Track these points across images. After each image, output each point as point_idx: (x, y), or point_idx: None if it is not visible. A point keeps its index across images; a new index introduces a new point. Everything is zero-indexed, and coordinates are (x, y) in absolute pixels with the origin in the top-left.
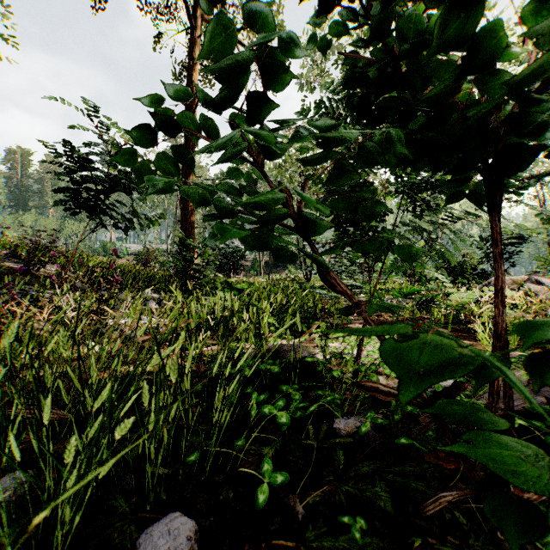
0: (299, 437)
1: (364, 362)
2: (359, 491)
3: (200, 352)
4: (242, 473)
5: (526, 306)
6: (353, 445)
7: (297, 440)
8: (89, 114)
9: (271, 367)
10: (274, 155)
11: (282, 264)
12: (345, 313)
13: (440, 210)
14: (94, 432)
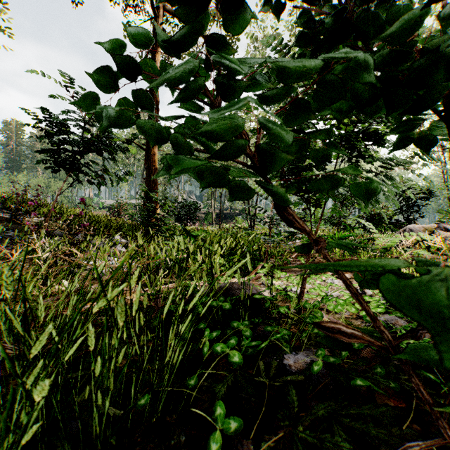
0: (250, 373)
1: (305, 298)
2: (318, 440)
3: (158, 290)
4: (195, 413)
5: (436, 249)
6: (303, 381)
7: (248, 376)
8: (66, 86)
9: (223, 304)
10: (226, 95)
11: (230, 215)
12: (299, 251)
13: (375, 161)
14: (34, 379)
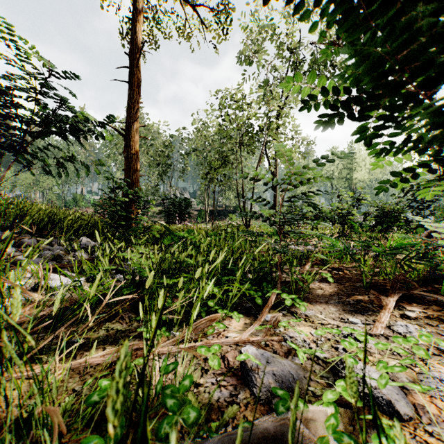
0: None
1: (406, 411)
2: None
3: (28, 415)
4: None
5: None
6: None
7: None
8: None
9: None
10: None
11: (224, 213)
12: None
13: None
14: None
